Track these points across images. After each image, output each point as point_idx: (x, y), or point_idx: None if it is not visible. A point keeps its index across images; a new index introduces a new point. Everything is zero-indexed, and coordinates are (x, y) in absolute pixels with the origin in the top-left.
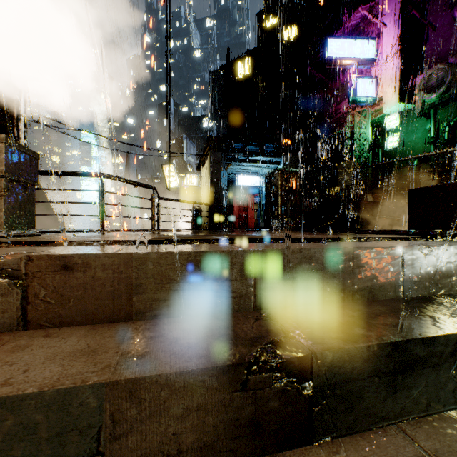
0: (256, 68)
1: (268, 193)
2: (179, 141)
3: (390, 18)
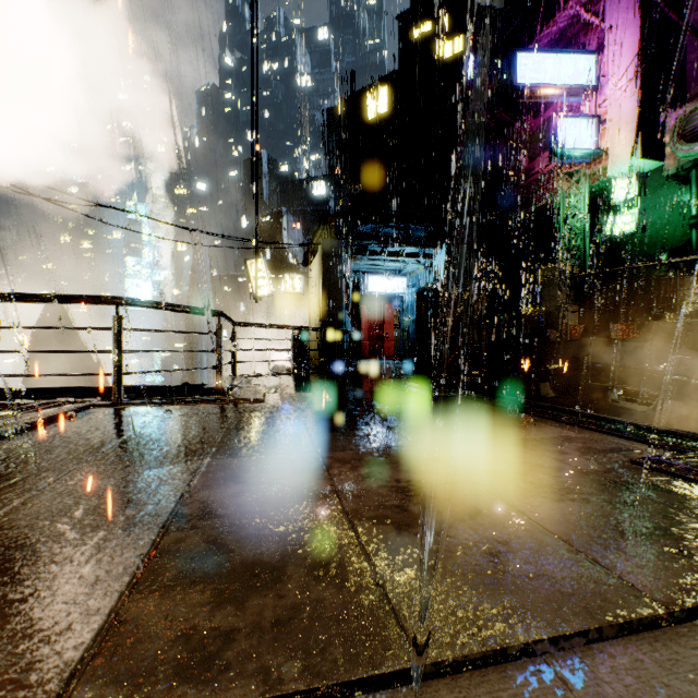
0: (397, 104)
1: (421, 321)
2: (276, 218)
3: (622, 18)
